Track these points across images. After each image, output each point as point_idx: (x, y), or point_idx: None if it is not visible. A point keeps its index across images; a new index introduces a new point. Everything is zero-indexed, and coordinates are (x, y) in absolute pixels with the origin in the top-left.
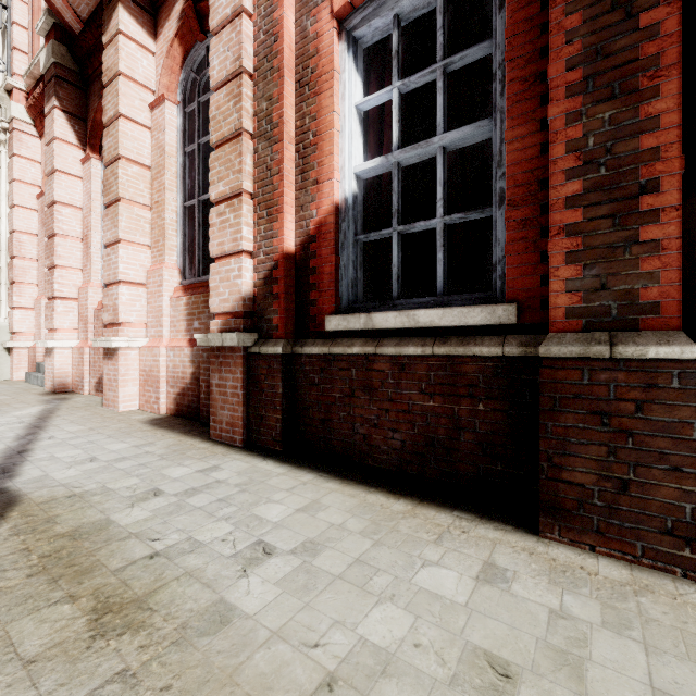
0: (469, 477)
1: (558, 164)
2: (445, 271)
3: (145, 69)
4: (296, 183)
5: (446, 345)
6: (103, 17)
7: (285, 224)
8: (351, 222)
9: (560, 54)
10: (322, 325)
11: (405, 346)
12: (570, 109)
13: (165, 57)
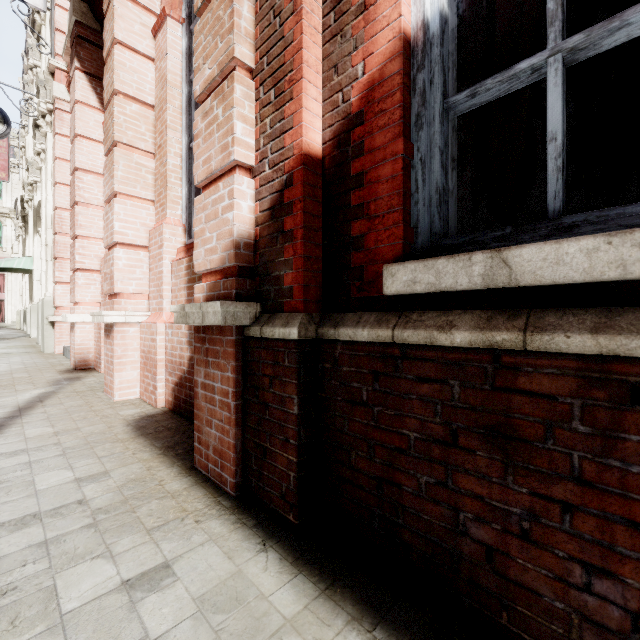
0: None
1: None
2: None
3: None
4: (324, 29)
5: None
6: None
7: (304, 101)
8: (437, 68)
9: None
10: (375, 285)
11: (637, 332)
12: None
13: None
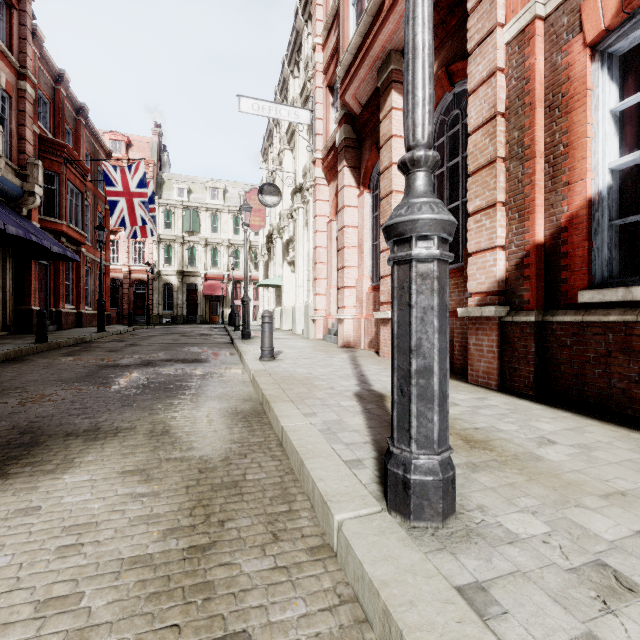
0: None
1: None
2: None
3: None
4: (545, 187)
5: None
6: (380, 102)
7: (536, 222)
8: (605, 211)
9: None
10: (573, 299)
11: None
12: None
13: None
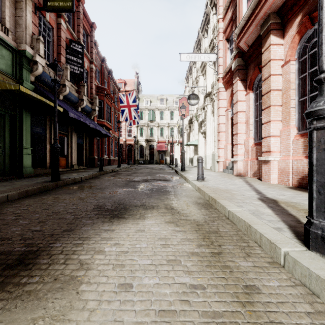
0: None
1: None
2: None
3: (279, 52)
4: None
5: None
6: (262, 42)
7: None
8: None
9: None
10: None
11: None
12: None
13: (290, 44)
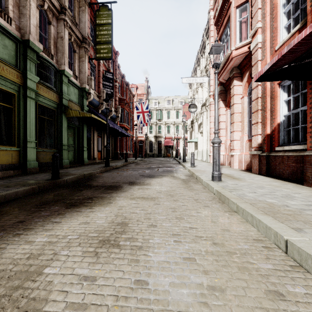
0: (299, 179)
1: (308, 121)
2: (302, 136)
3: (239, 90)
4: (270, 119)
5: (296, 153)
6: (230, 82)
7: (267, 128)
8: (282, 126)
9: (308, 101)
10: (275, 149)
11: (289, 153)
12: (309, 111)
13: (244, 87)
